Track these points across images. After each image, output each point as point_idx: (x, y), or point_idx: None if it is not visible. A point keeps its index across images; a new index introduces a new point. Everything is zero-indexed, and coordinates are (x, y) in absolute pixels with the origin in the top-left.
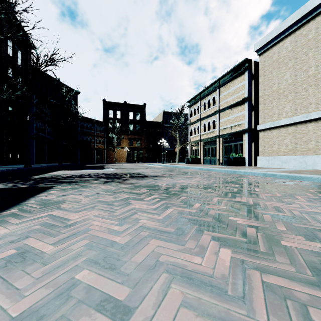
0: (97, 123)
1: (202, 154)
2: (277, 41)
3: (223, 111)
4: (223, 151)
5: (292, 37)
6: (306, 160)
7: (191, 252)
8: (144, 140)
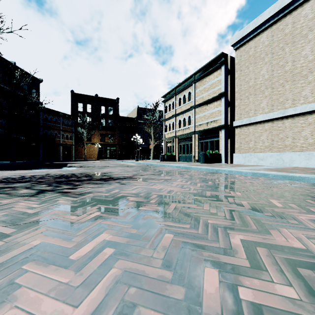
0: (63, 116)
1: (177, 151)
2: (254, 35)
3: (199, 107)
4: (199, 148)
5: (269, 31)
6: (283, 157)
7: None
8: (117, 136)
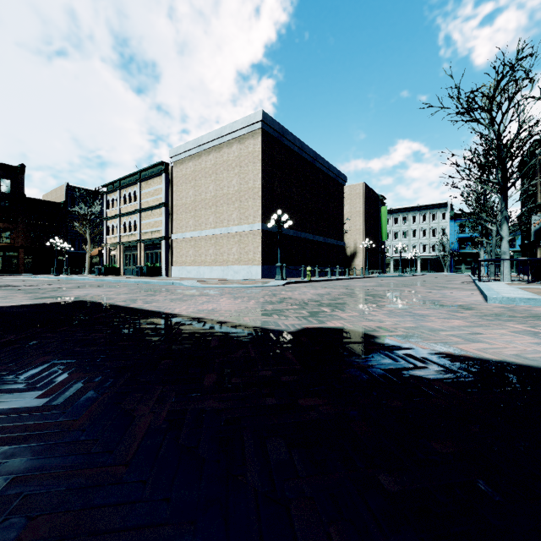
0: None
1: (122, 262)
2: (185, 157)
3: (144, 211)
4: (145, 260)
5: (194, 160)
6: (200, 270)
7: (11, 294)
8: (21, 233)
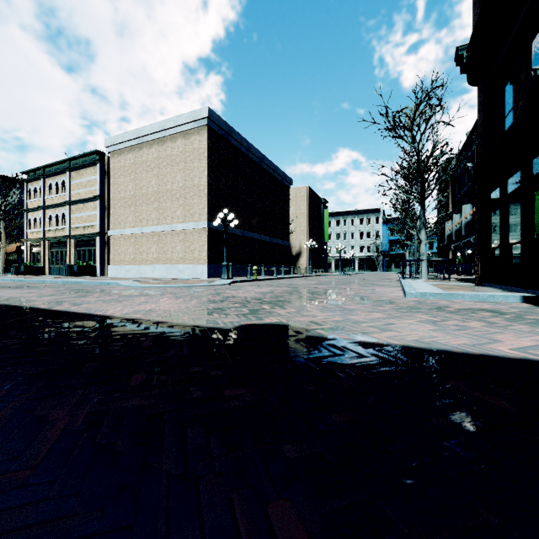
0: None
1: (47, 260)
2: (124, 148)
3: (75, 204)
4: (76, 257)
5: (134, 151)
6: (141, 269)
7: None
8: None
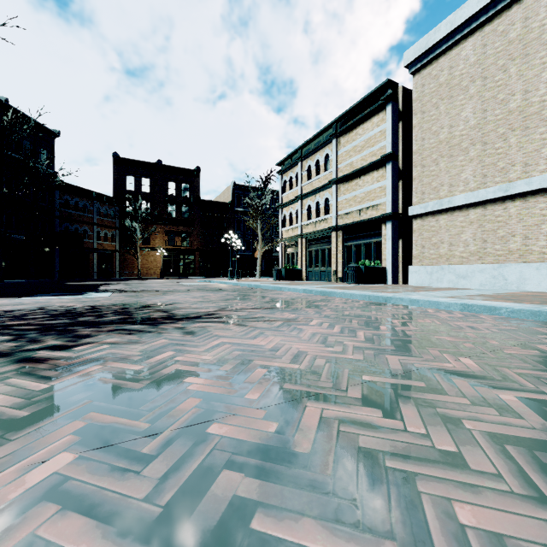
0: (99, 200)
1: (305, 262)
2: (448, 46)
3: (344, 181)
4: (345, 256)
5: (477, 37)
6: (504, 272)
7: None
8: (196, 236)
